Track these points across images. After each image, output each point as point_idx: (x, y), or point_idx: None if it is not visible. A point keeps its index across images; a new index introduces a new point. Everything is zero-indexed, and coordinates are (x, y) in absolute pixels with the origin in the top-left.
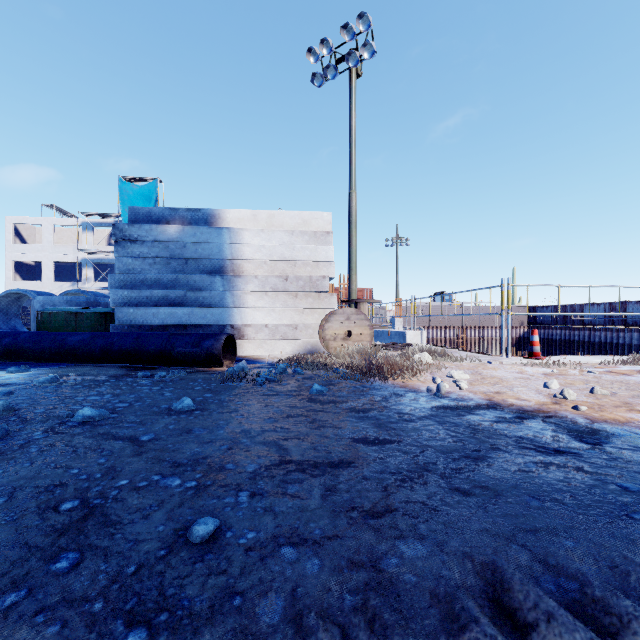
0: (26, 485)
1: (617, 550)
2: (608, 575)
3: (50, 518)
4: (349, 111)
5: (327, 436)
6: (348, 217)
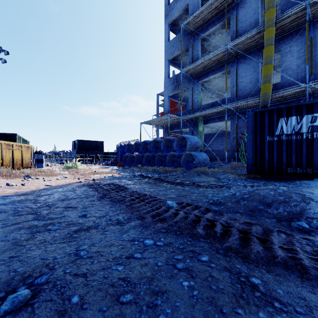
0: (67, 246)
1: (82, 194)
2: (93, 191)
3: (84, 234)
4: None
5: (3, 220)
6: None
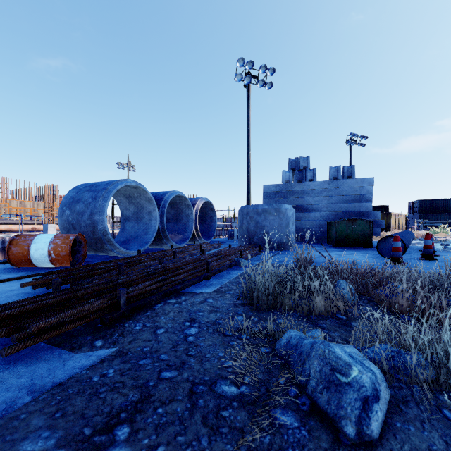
0: None
1: None
2: None
3: None
4: (248, 106)
5: None
6: (248, 167)
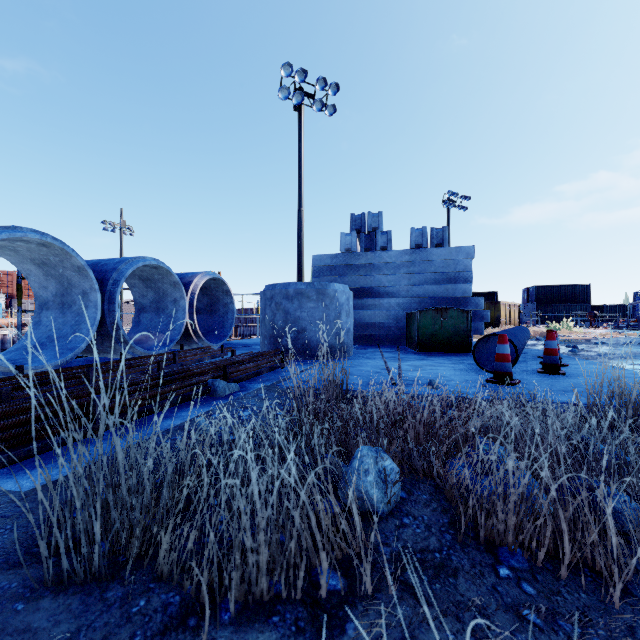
0: None
1: None
2: None
3: None
4: (300, 139)
5: None
6: (300, 230)
